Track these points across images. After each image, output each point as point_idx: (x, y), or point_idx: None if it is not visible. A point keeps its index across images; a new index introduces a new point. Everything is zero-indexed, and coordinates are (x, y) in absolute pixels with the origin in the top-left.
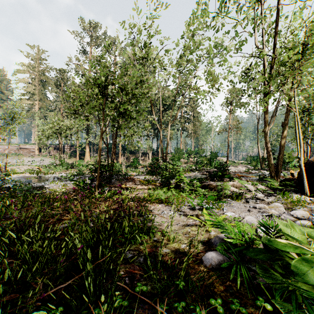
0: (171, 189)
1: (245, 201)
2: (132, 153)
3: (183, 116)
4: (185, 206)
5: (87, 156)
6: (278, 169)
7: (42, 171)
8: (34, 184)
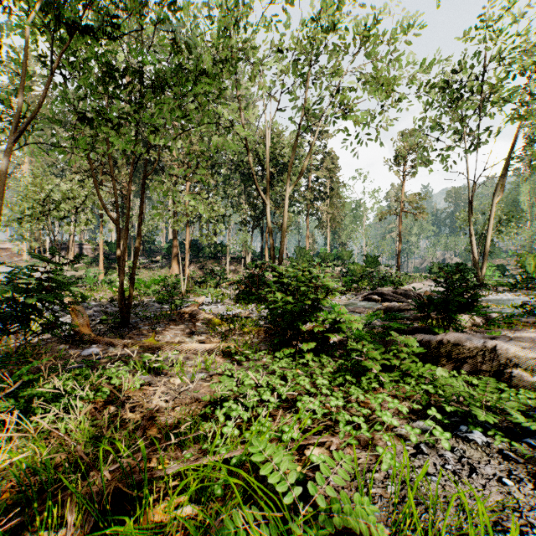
0: (305, 357)
1: None
2: (214, 259)
3: (311, 186)
4: None
5: None
6: None
7: None
8: None
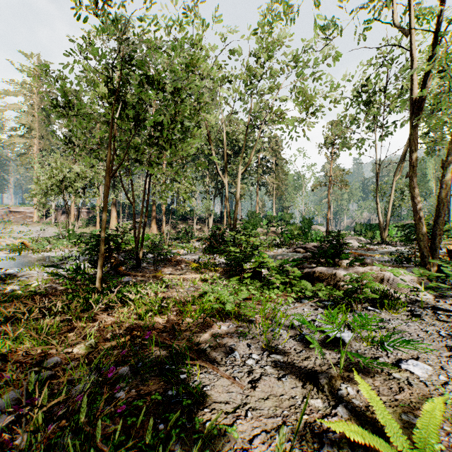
0: (245, 280)
1: (409, 313)
2: (184, 220)
3: (260, 163)
4: (282, 331)
5: (113, 224)
6: (434, 242)
7: (30, 247)
8: (0, 271)
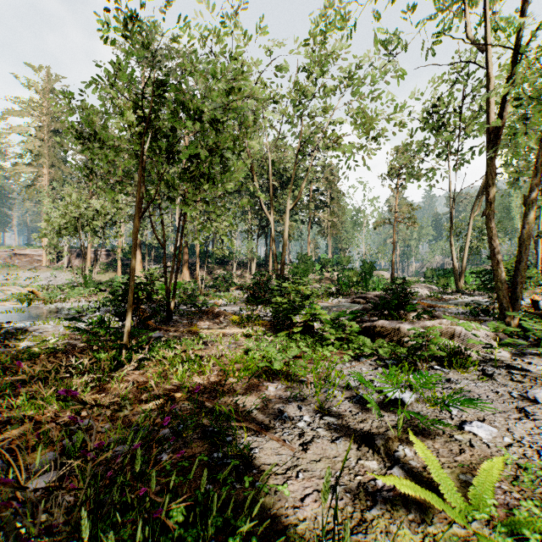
0: (295, 336)
1: (481, 372)
2: (221, 264)
3: (312, 196)
4: (336, 392)
5: (137, 269)
6: (516, 292)
7: (41, 297)
8: (9, 325)
